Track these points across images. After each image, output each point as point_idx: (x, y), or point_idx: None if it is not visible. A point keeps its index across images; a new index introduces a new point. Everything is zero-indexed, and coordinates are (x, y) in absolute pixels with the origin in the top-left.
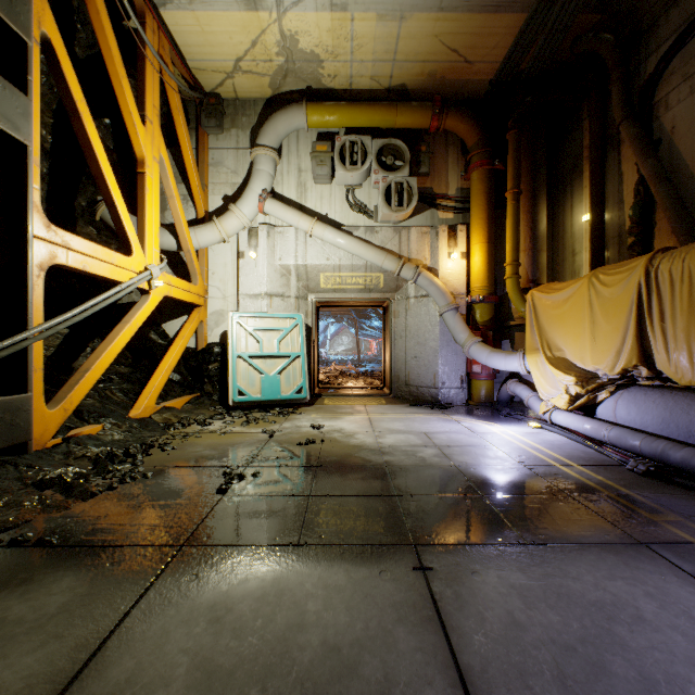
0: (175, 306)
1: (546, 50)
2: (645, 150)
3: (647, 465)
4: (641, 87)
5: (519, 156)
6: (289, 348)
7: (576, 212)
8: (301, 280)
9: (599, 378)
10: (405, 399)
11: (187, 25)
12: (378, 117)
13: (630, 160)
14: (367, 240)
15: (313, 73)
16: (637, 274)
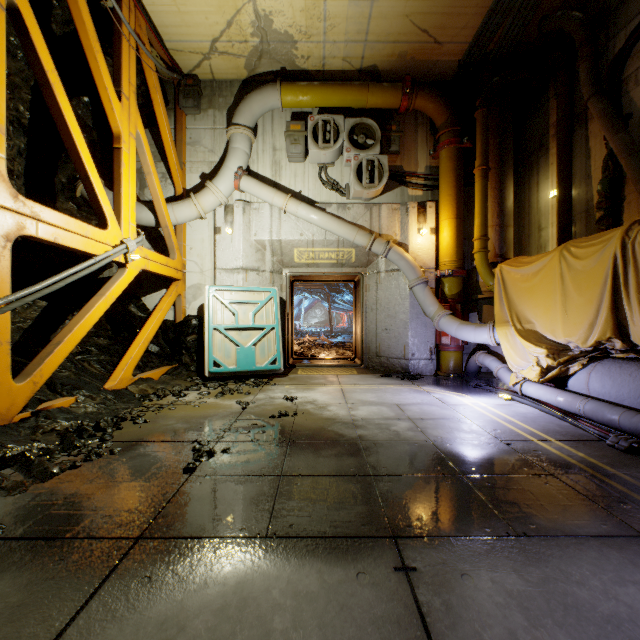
0: (154, 280)
1: (514, 30)
2: (615, 125)
3: (630, 441)
4: (610, 63)
5: (487, 134)
6: (264, 320)
7: (542, 188)
8: (275, 255)
9: (571, 350)
10: (376, 369)
11: (163, 5)
12: (350, 97)
13: (598, 135)
14: (339, 216)
15: (287, 54)
16: (613, 246)
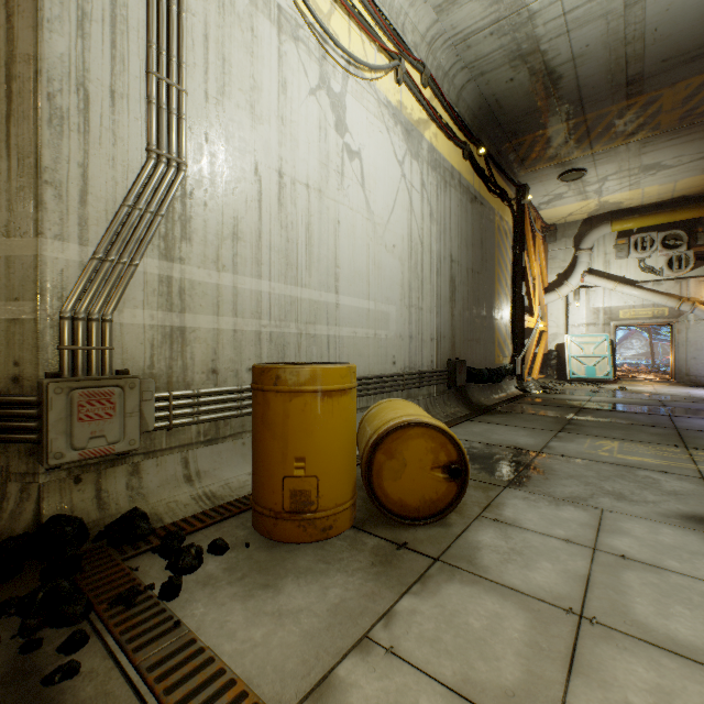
0: (529, 332)
1: None
2: None
3: None
4: None
5: None
6: (599, 352)
7: None
8: (606, 315)
9: None
10: (685, 384)
11: (549, 211)
12: (662, 220)
13: None
14: (654, 289)
15: (615, 206)
16: None
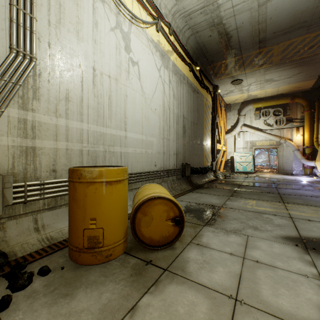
0: (219, 151)
1: None
2: None
3: None
4: None
5: (318, 109)
6: (248, 160)
7: None
8: (250, 144)
9: None
10: (282, 173)
11: (227, 98)
12: (273, 103)
13: None
14: (270, 133)
15: (254, 97)
16: None
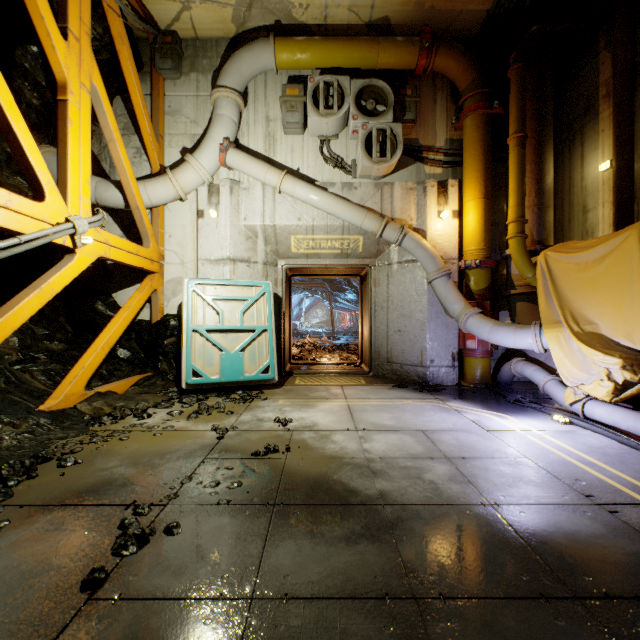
0: (127, 273)
1: None
2: None
3: None
4: None
5: (524, 95)
6: (254, 320)
7: (588, 162)
8: (269, 244)
9: None
10: (387, 378)
11: None
12: (357, 54)
13: None
14: (344, 197)
15: (282, 1)
16: None
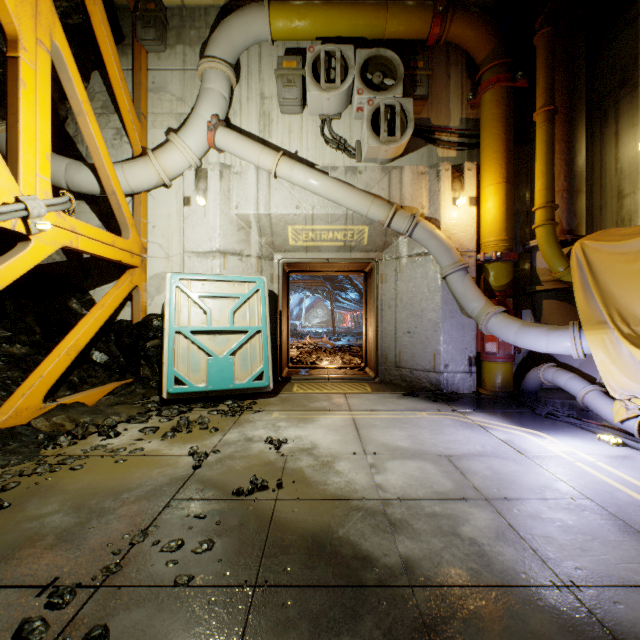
0: (106, 268)
1: None
2: None
3: None
4: None
5: (554, 63)
6: (246, 320)
7: (624, 141)
8: (264, 235)
9: None
10: (395, 384)
11: None
12: (362, 21)
13: None
14: (348, 183)
15: None
16: None
